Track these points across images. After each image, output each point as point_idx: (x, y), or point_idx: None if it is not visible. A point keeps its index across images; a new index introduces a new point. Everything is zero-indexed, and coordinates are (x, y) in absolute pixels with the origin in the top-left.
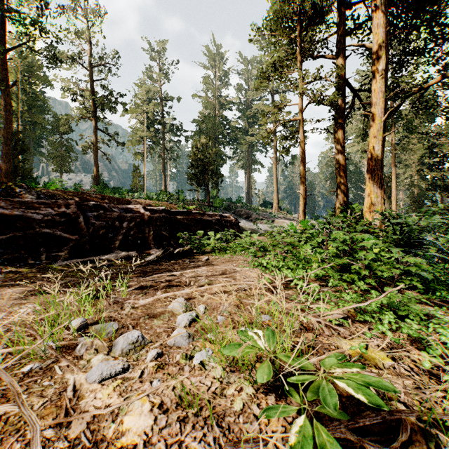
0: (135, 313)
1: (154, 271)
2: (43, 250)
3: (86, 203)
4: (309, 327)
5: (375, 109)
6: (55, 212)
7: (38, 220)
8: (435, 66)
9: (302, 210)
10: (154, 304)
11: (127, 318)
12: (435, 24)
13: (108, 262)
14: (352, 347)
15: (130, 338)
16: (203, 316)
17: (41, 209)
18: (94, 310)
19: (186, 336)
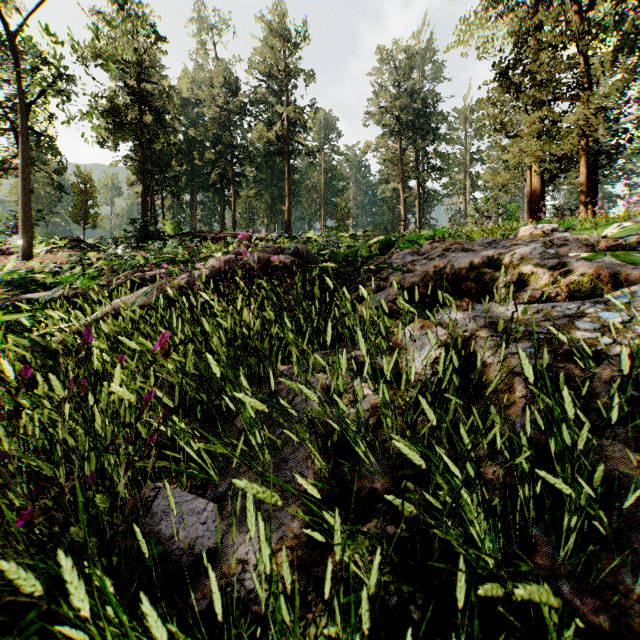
0: None
1: None
2: None
3: None
4: None
5: None
6: None
7: None
8: None
9: None
10: None
11: None
12: None
13: None
14: None
15: None
16: None
17: None
18: None
19: None
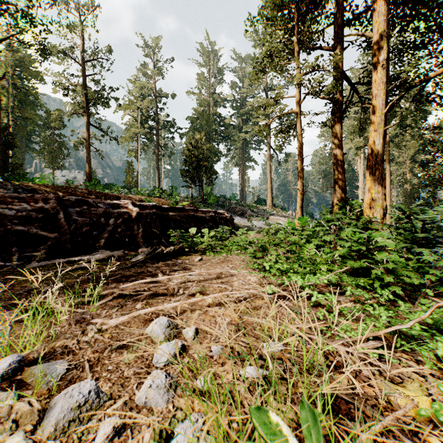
0: (101, 340)
1: (139, 274)
2: (15, 250)
3: (68, 197)
4: (338, 362)
5: (376, 101)
6: (31, 208)
7: (10, 216)
8: (436, 57)
9: (299, 206)
10: (129, 324)
11: (87, 350)
12: (437, 14)
13: (88, 264)
14: (421, 410)
15: (76, 397)
16: (192, 344)
17: (14, 204)
18: (40, 339)
19: (165, 387)
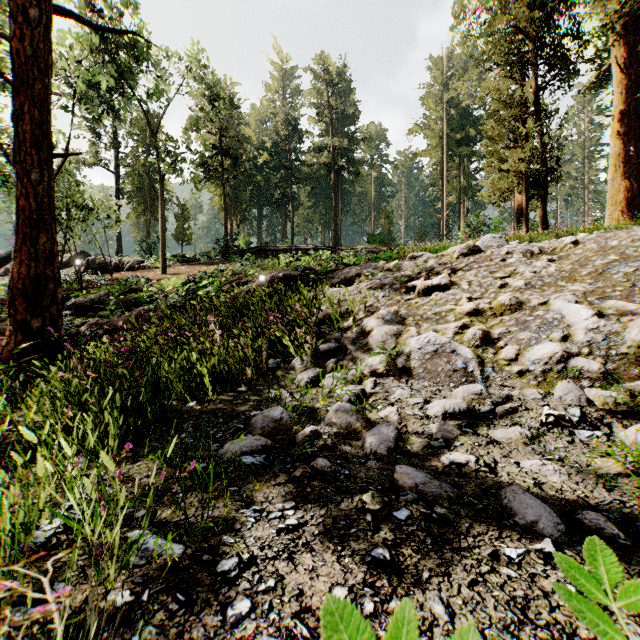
0: None
1: None
2: None
3: None
4: None
5: None
6: None
7: None
8: None
9: None
10: None
11: None
12: None
13: None
14: None
15: None
16: None
17: None
18: None
19: None
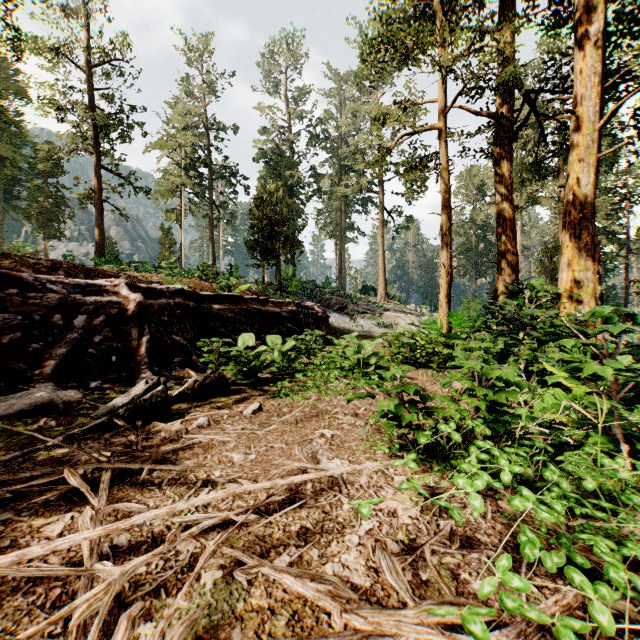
0: None
1: (49, 485)
2: None
3: None
4: None
5: (582, 107)
6: None
7: None
8: None
9: (444, 294)
10: None
11: None
12: None
13: None
14: None
15: None
16: None
17: None
18: None
19: None
